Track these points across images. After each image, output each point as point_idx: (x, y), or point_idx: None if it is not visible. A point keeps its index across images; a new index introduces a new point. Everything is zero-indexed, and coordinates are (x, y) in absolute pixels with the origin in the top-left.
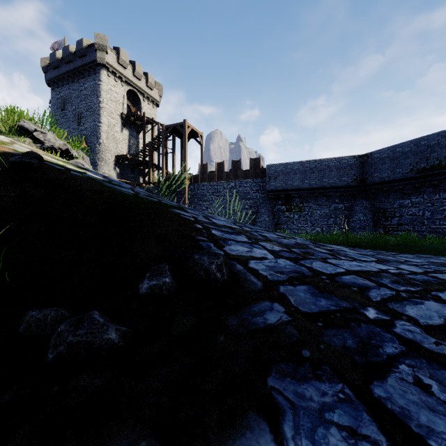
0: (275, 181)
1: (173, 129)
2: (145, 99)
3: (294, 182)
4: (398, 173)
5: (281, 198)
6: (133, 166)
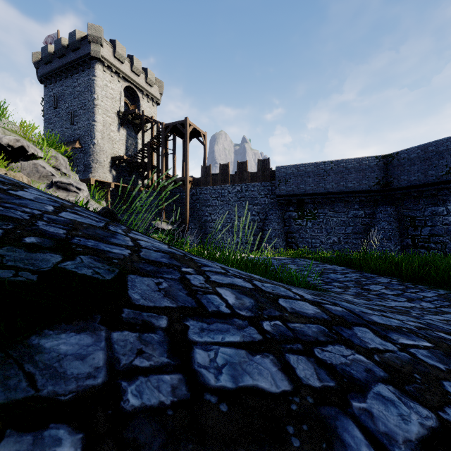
0: (286, 185)
1: (173, 128)
2: (144, 96)
3: (307, 186)
4: (431, 175)
5: (292, 203)
6: (131, 169)
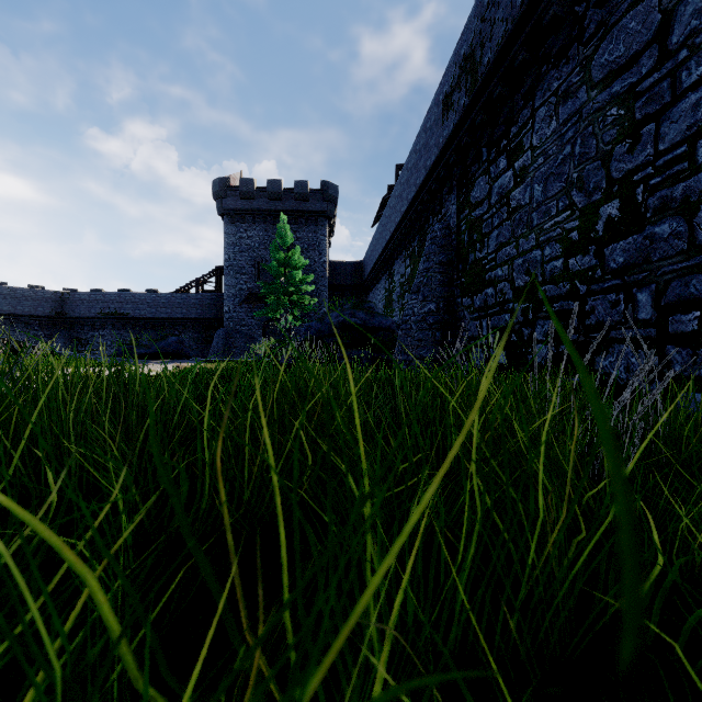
0: None
1: None
2: None
3: None
4: (91, 313)
5: None
6: None
